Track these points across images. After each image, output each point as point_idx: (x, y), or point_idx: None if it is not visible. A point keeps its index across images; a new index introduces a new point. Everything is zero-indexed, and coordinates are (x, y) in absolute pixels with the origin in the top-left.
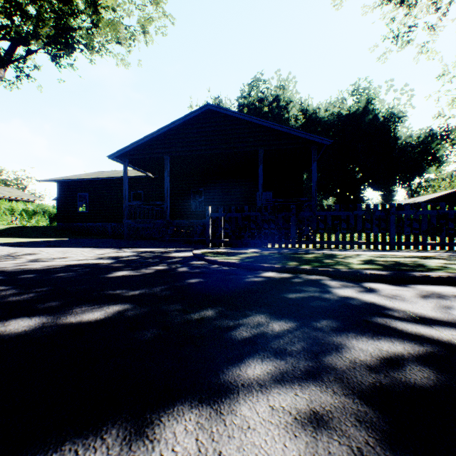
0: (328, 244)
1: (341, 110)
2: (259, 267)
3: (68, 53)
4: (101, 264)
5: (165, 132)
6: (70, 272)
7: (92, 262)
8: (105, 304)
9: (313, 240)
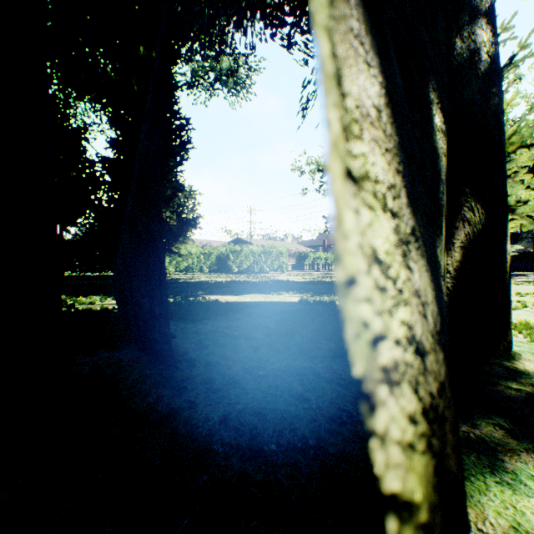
0: None
1: None
2: None
3: None
4: None
5: None
6: None
7: None
8: None
9: None
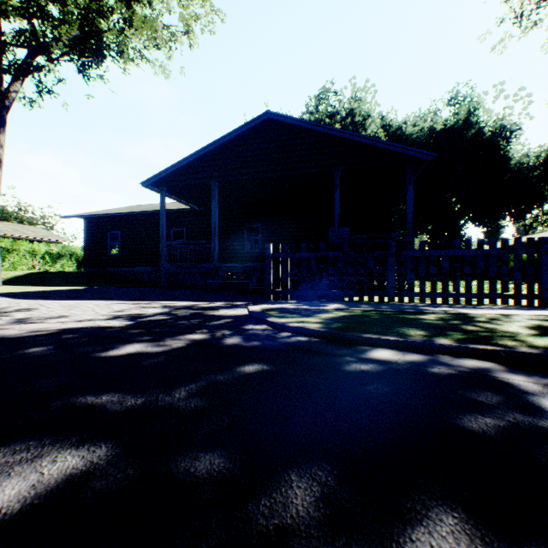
0: (444, 296)
1: (434, 125)
2: (360, 339)
3: (97, 61)
4: (109, 329)
5: (212, 150)
6: (51, 345)
7: (98, 325)
8: (55, 445)
9: (421, 291)
